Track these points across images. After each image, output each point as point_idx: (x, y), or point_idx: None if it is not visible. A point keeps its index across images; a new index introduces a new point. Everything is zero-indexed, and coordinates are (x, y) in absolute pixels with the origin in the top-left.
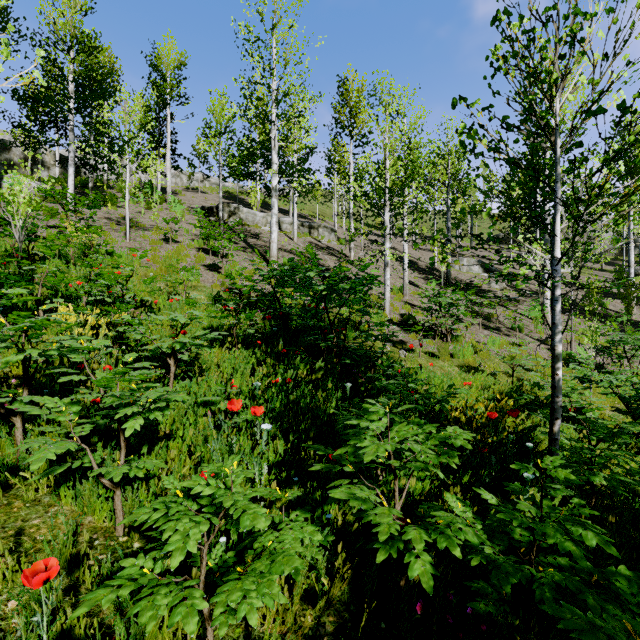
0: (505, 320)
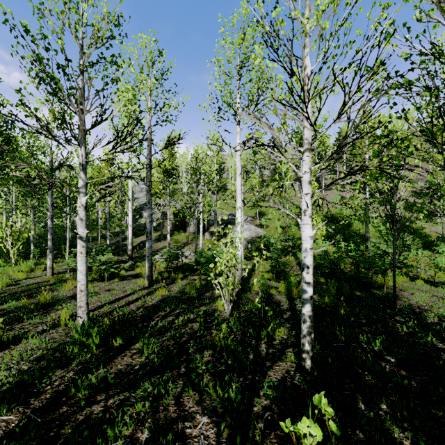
0: None
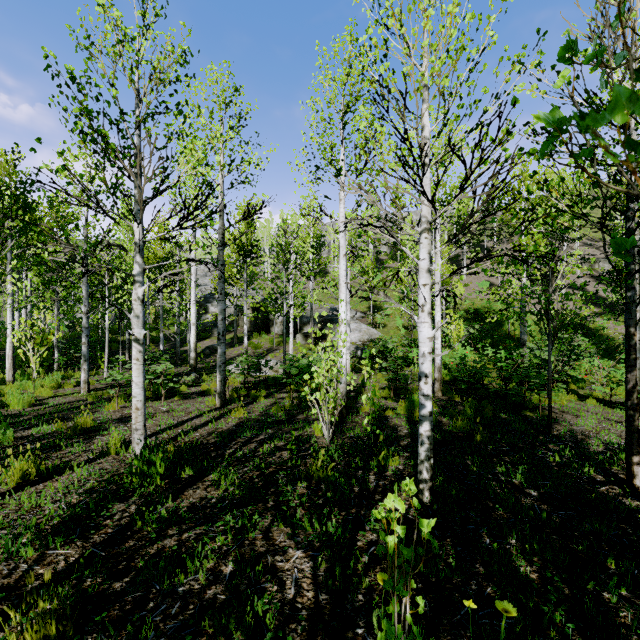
0: None
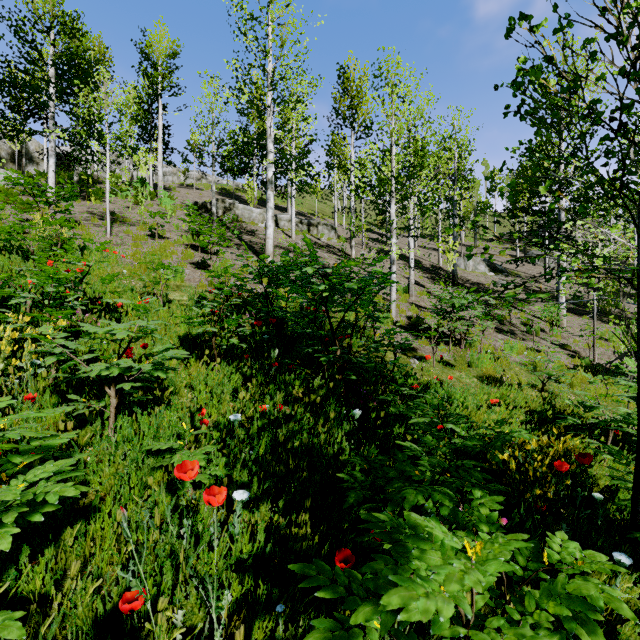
0: (518, 322)
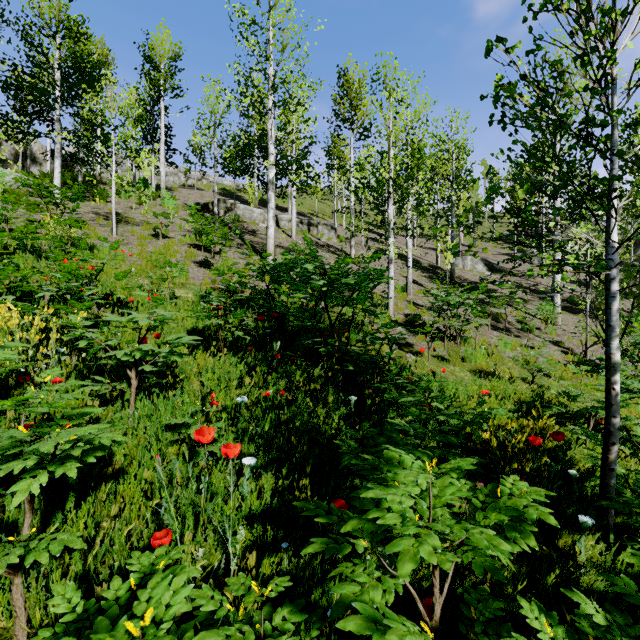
0: (514, 320)
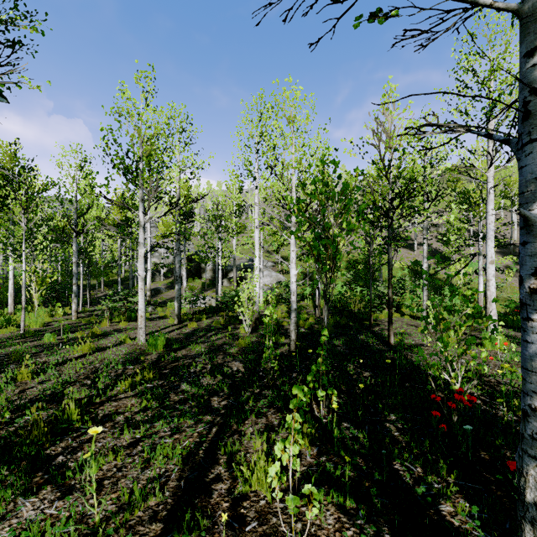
0: None
